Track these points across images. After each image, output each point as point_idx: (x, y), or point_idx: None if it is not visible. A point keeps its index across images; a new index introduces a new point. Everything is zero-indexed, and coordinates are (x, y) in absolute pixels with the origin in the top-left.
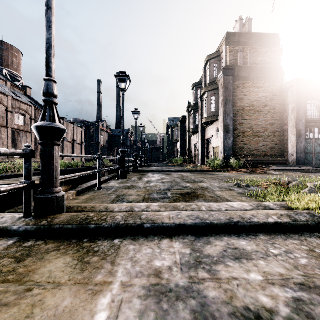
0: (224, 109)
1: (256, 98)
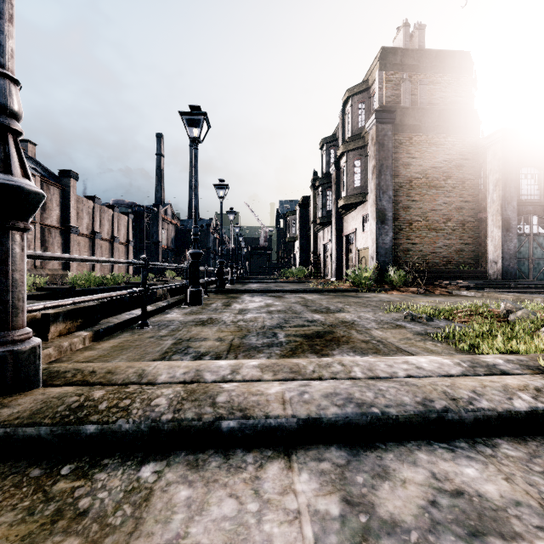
0: (378, 182)
1: (433, 163)
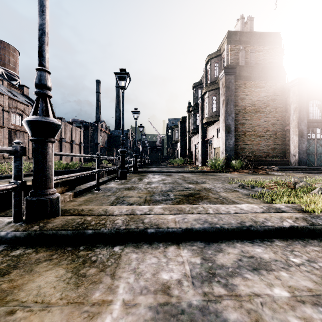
0: (226, 109)
1: (258, 98)
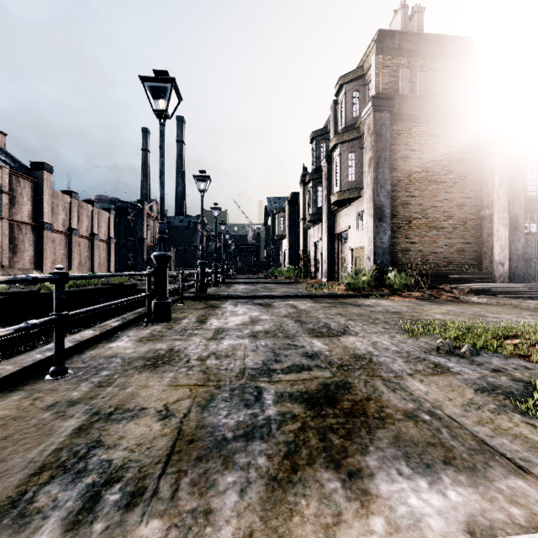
0: (375, 176)
1: (433, 156)
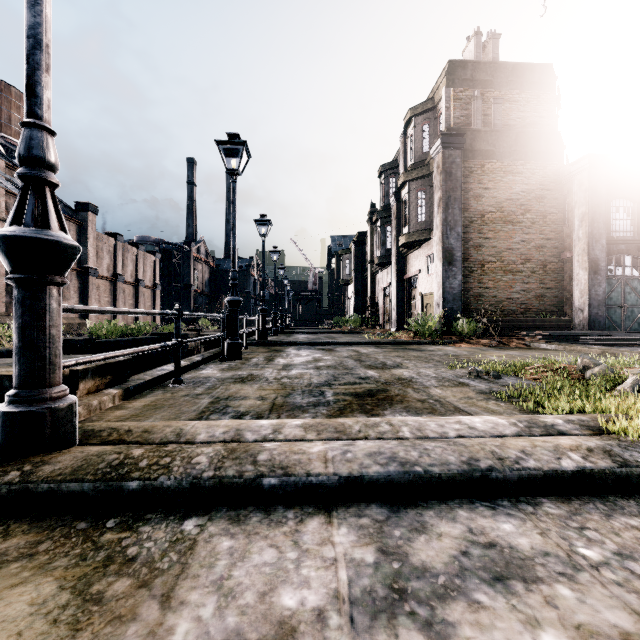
0: (444, 217)
1: (509, 194)
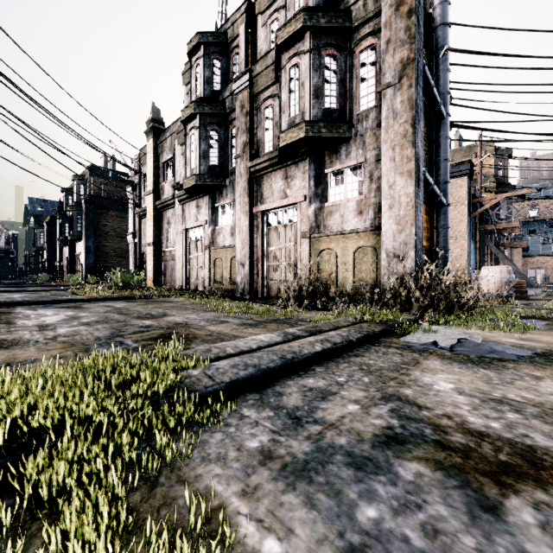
0: (86, 233)
1: (119, 226)
